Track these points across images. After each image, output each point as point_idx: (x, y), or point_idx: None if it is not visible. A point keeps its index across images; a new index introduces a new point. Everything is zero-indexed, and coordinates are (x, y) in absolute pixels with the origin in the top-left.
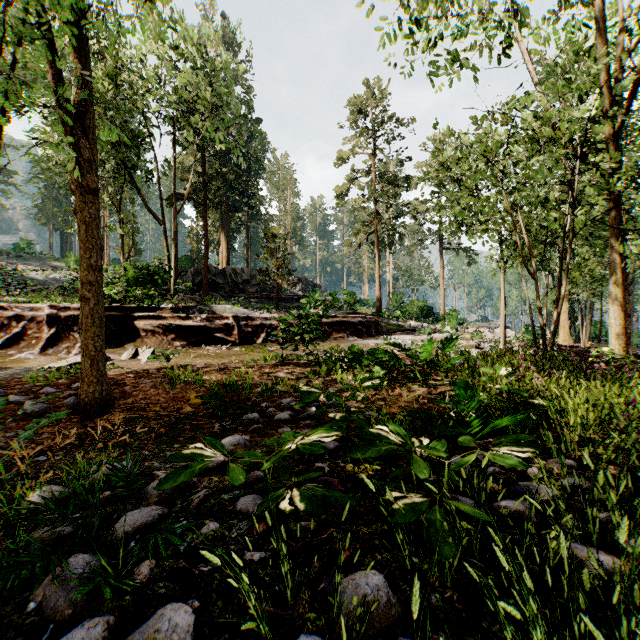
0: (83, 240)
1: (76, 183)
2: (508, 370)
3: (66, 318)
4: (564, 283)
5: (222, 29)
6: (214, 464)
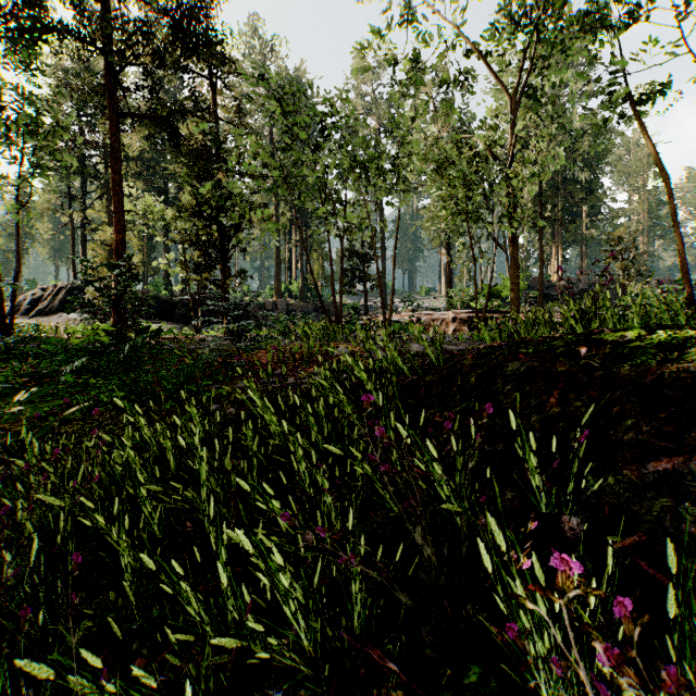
0: (513, 265)
1: (510, 242)
2: None
3: (460, 319)
4: None
5: None
6: None
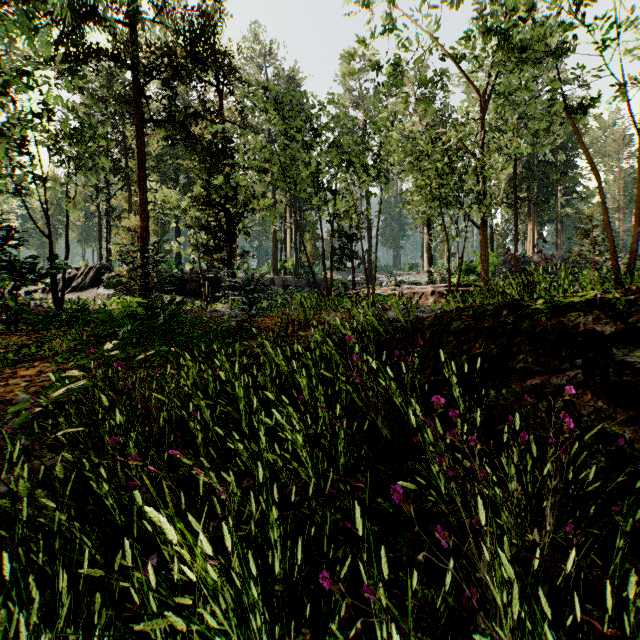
0: (483, 244)
1: (481, 224)
2: None
3: (438, 292)
4: None
5: None
6: None
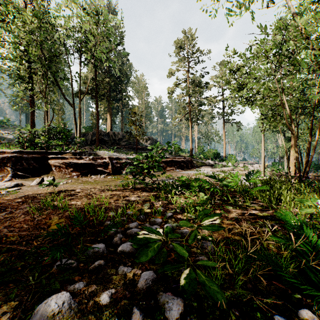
0: None
1: None
2: None
3: (3, 158)
4: (316, 136)
5: (108, 5)
6: None
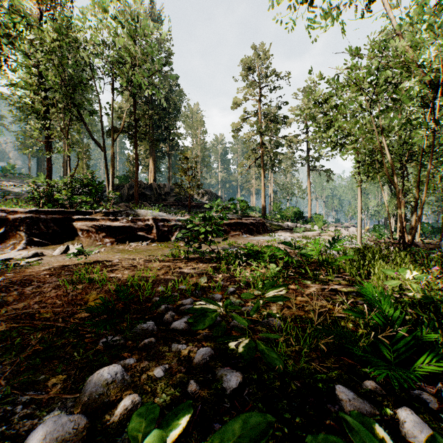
0: None
1: None
2: (414, 273)
3: (14, 220)
4: (424, 191)
5: (150, 10)
6: (59, 436)
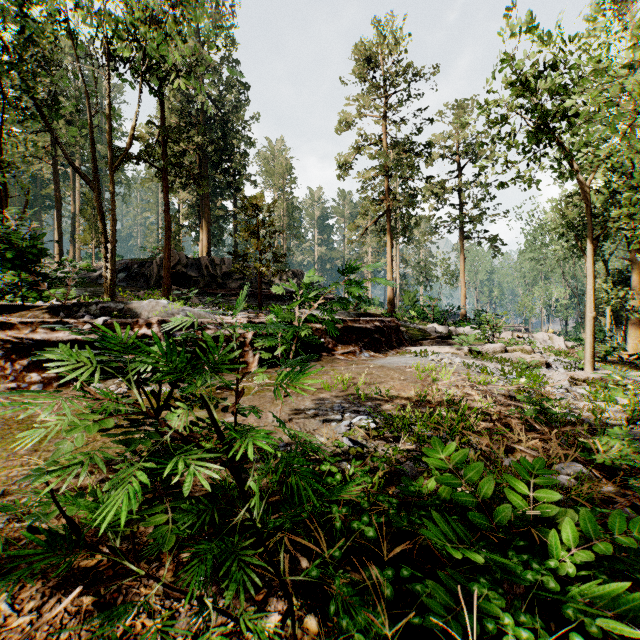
0: None
1: None
2: None
3: None
4: None
5: None
6: None
